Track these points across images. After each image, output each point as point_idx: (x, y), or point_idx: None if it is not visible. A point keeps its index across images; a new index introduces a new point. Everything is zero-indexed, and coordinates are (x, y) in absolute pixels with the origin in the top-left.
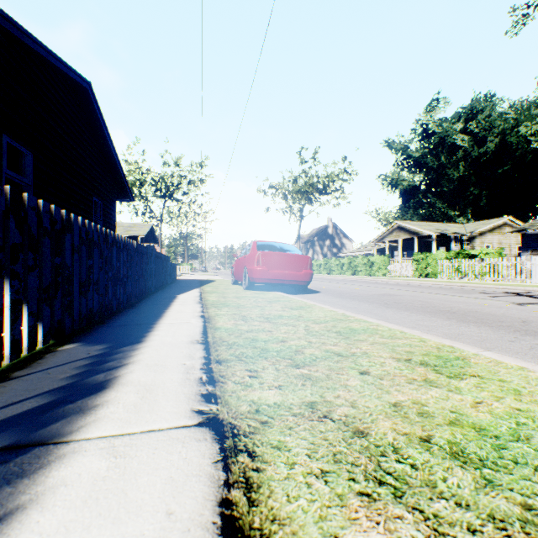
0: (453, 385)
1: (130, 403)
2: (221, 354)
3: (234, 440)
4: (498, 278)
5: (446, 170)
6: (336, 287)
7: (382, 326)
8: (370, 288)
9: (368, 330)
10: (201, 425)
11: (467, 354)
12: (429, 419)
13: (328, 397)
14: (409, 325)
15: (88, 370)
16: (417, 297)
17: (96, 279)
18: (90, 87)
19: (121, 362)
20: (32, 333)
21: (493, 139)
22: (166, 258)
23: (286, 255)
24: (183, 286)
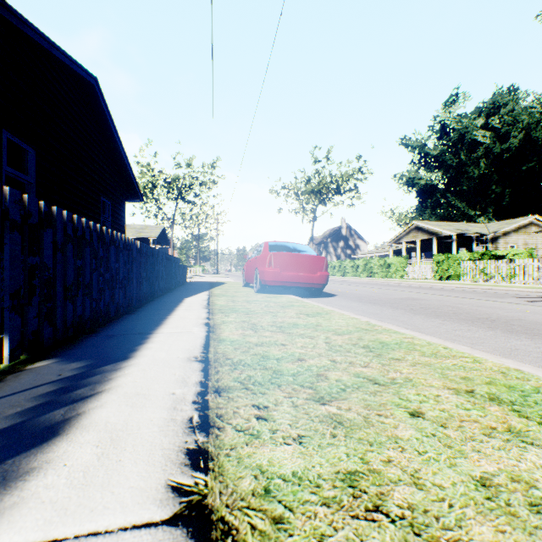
0: None
1: (80, 468)
2: (222, 378)
3: None
4: (529, 281)
5: (466, 168)
6: (353, 290)
7: (418, 339)
8: (389, 291)
9: (403, 345)
10: (175, 523)
11: None
12: None
13: (373, 462)
14: (447, 336)
15: (48, 401)
16: (444, 301)
17: (87, 282)
18: (96, 83)
19: (94, 389)
20: None
21: (517, 135)
22: (175, 259)
23: (300, 255)
24: (192, 288)
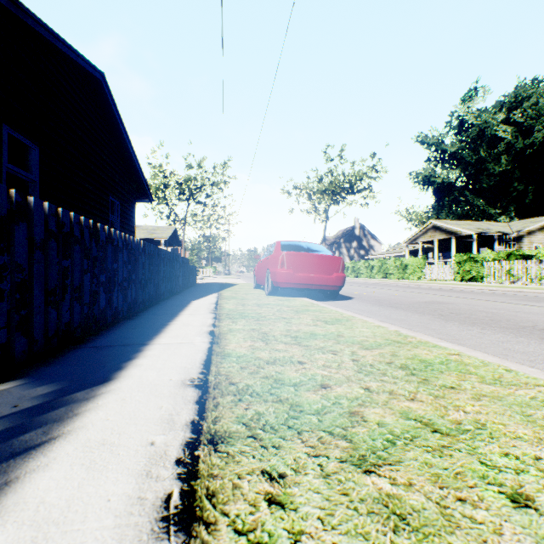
0: None
1: None
2: (221, 417)
3: None
4: None
5: (486, 164)
6: (370, 293)
7: (467, 356)
8: (410, 294)
9: (451, 365)
10: None
11: None
12: None
13: None
14: (495, 351)
15: None
16: (475, 305)
17: (77, 284)
18: (103, 79)
19: (47, 433)
20: None
21: (541, 129)
22: (184, 260)
23: (314, 255)
24: (201, 290)
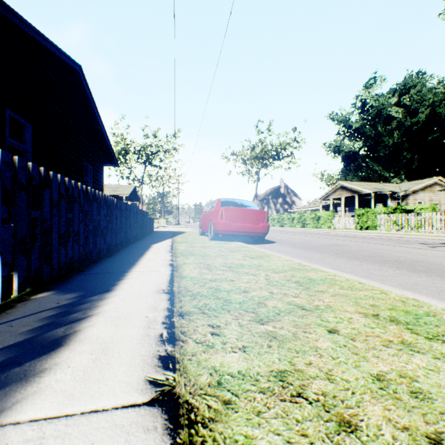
0: (437, 350)
1: (80, 368)
2: (184, 305)
3: (189, 433)
4: (433, 230)
5: (382, 138)
6: (289, 238)
7: (338, 276)
8: (319, 239)
9: (326, 280)
10: (152, 404)
11: (436, 309)
12: (428, 402)
13: (298, 364)
14: (363, 274)
15: (51, 322)
16: (363, 247)
17: (76, 231)
18: (81, 70)
19: (85, 314)
20: (6, 282)
21: (424, 111)
22: (145, 213)
23: (246, 210)
24: (158, 236)
